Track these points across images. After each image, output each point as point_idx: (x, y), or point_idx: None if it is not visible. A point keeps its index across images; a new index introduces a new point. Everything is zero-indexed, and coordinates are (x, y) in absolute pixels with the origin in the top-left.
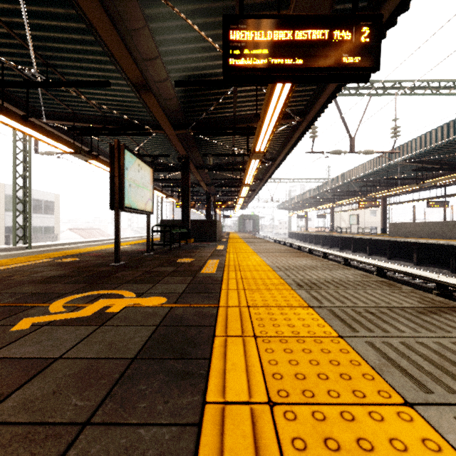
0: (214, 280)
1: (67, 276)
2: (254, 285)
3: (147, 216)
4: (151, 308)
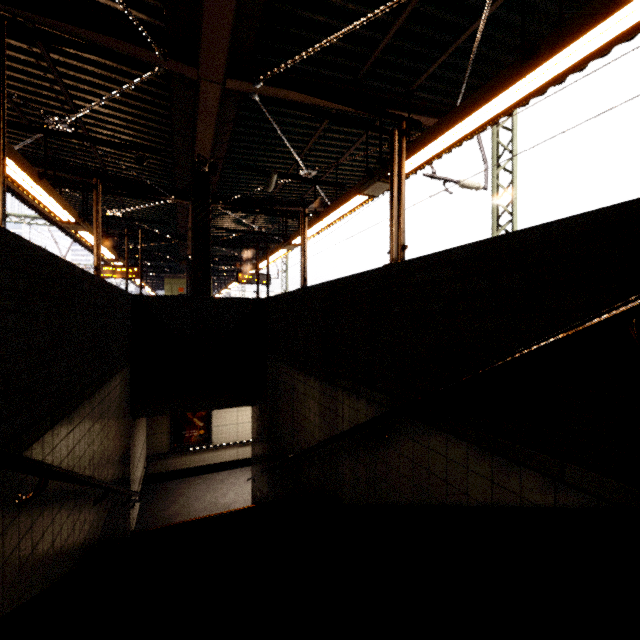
0: None
1: None
2: None
3: None
4: None
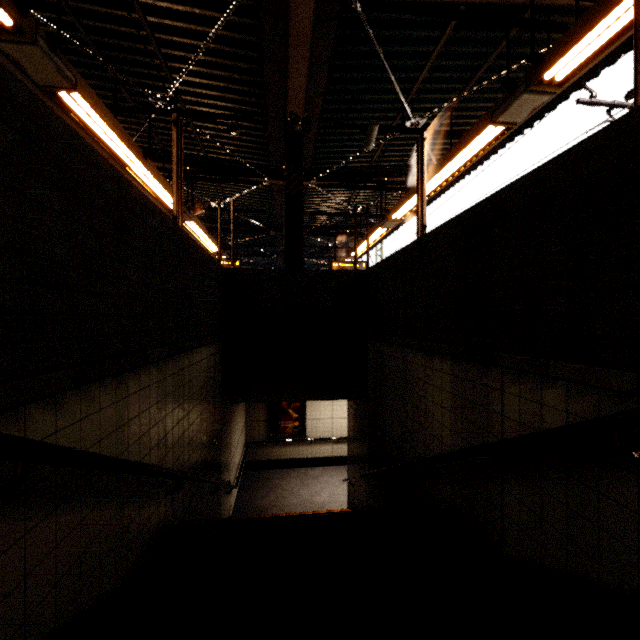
0: None
1: None
2: None
3: None
4: None
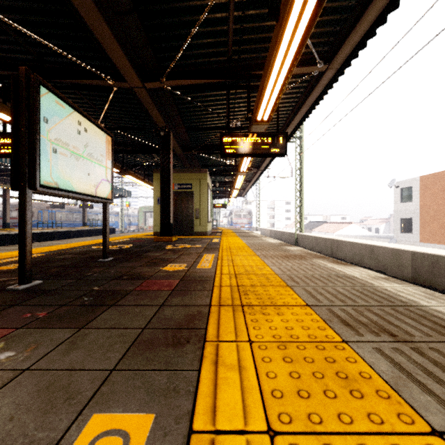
0: (53, 251)
1: (139, 252)
2: (41, 250)
3: (29, 193)
4: (98, 246)
